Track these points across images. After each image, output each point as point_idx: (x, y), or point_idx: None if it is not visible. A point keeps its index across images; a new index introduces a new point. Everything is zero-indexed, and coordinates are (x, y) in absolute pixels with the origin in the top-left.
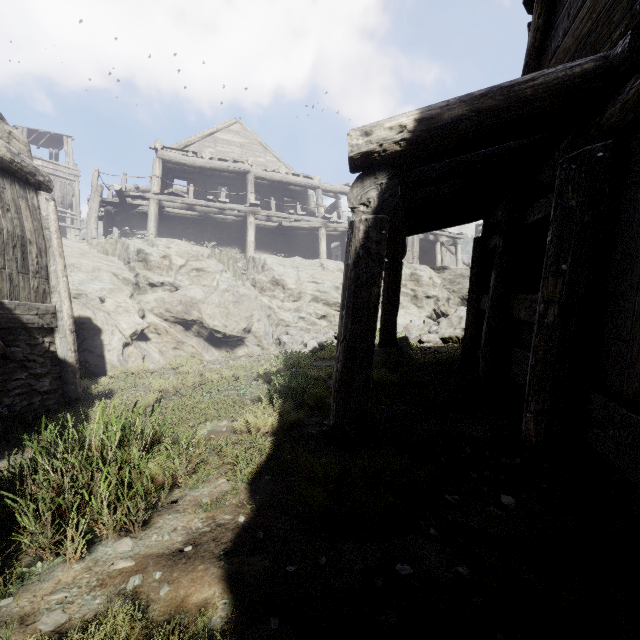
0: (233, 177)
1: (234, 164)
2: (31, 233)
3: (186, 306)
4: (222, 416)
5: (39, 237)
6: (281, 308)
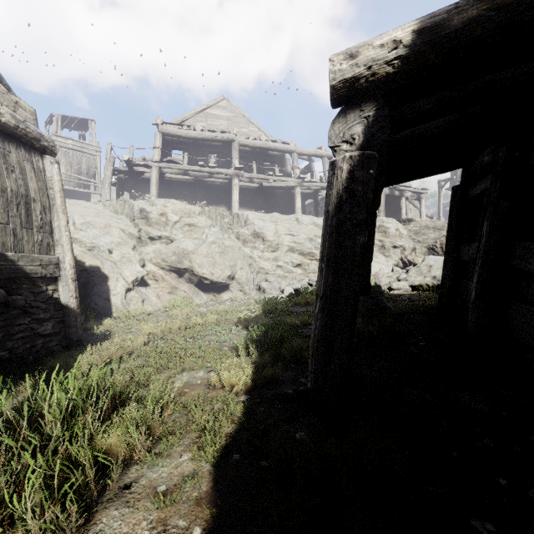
0: (221, 146)
1: (221, 134)
2: (35, 192)
3: (179, 256)
4: (199, 365)
5: (43, 196)
6: (261, 258)
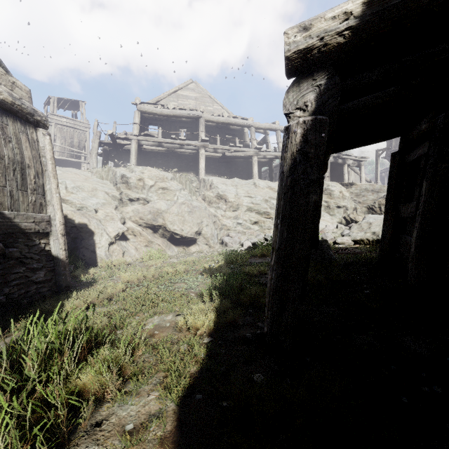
0: (190, 122)
1: (190, 112)
2: (30, 159)
3: (154, 215)
4: (169, 310)
5: (37, 163)
6: (224, 216)
